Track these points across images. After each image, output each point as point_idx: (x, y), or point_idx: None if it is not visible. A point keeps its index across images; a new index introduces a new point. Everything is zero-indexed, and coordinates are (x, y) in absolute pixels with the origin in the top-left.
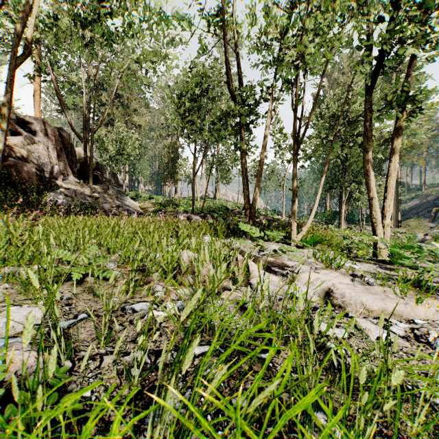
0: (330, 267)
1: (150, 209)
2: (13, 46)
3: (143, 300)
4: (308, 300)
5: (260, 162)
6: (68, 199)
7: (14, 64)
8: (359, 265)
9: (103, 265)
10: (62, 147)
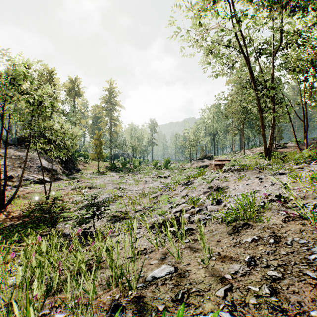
0: None
1: None
2: None
3: None
4: None
5: None
6: None
7: None
8: None
9: None
10: None
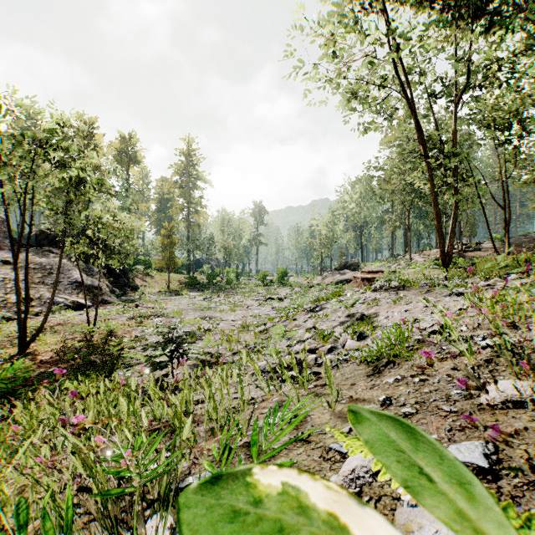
0: None
1: None
2: None
3: None
4: None
5: None
6: None
7: None
8: None
9: None
10: None
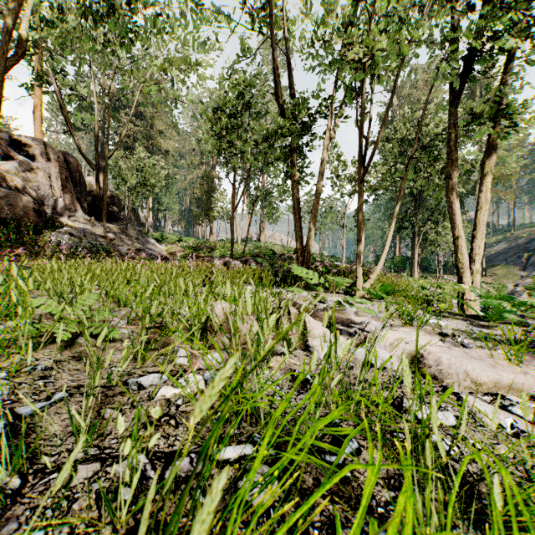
0: (411, 324)
1: (179, 254)
2: (2, 44)
3: (156, 370)
4: (388, 368)
5: (316, 194)
6: (75, 241)
7: (4, 66)
8: (445, 322)
9: (107, 321)
10: (68, 175)
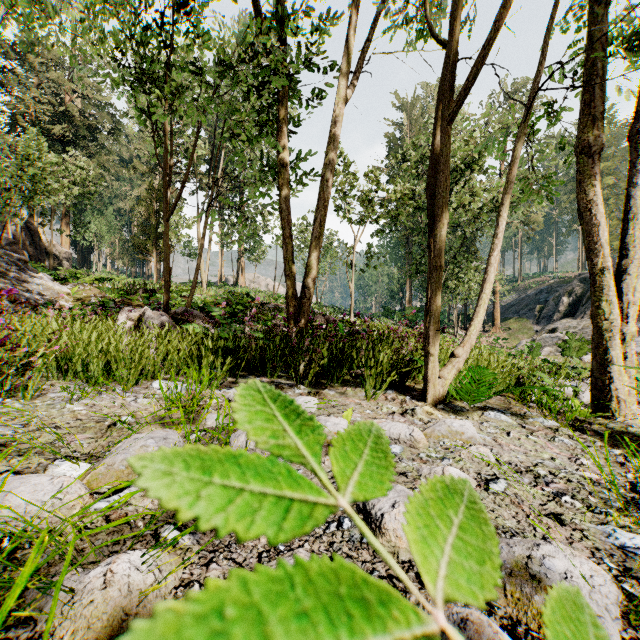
0: None
1: (93, 300)
2: None
3: None
4: None
5: (321, 193)
6: None
7: None
8: None
9: None
10: None
